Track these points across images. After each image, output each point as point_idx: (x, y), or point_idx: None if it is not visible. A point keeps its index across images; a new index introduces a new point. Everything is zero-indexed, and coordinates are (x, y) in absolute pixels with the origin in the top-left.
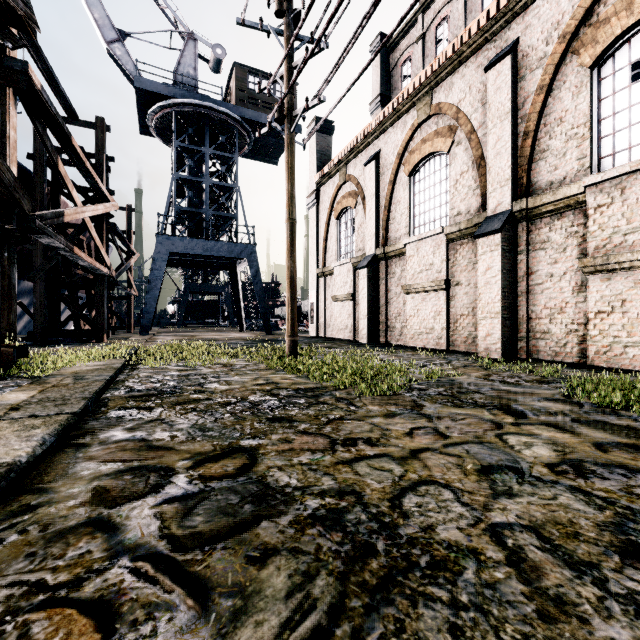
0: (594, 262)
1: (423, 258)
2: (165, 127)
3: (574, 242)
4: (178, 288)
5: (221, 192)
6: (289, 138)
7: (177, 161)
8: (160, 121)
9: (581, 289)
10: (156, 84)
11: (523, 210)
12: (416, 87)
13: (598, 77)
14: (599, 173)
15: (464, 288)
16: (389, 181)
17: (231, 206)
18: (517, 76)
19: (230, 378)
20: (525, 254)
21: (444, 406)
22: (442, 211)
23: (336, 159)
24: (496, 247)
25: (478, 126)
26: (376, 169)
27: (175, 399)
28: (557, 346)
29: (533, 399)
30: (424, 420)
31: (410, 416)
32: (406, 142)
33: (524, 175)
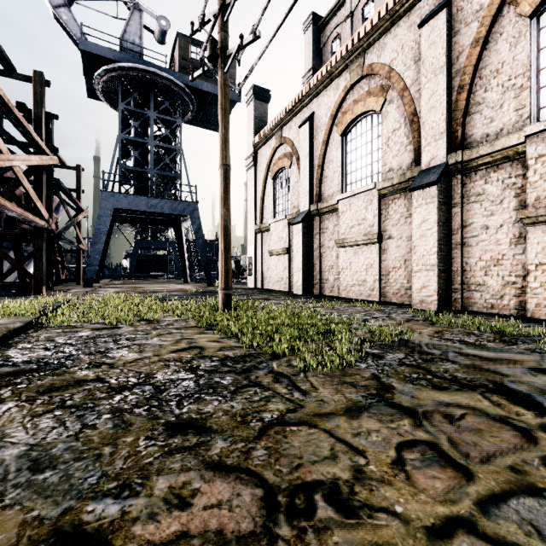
0: (536, 213)
1: (355, 213)
2: (111, 91)
3: (512, 194)
4: (130, 244)
5: (166, 154)
6: (223, 78)
7: (123, 124)
8: (106, 85)
9: (519, 241)
10: (101, 48)
11: (458, 163)
12: (349, 49)
13: (537, 27)
14: (542, 121)
15: (396, 241)
16: (322, 141)
17: (175, 167)
18: (451, 31)
19: (147, 340)
20: (460, 207)
21: (420, 387)
22: (374, 168)
23: (272, 123)
24: (432, 199)
25: (411, 83)
26: (310, 130)
27: (50, 380)
28: (493, 298)
29: (522, 371)
30: (407, 422)
31: (383, 412)
32: (339, 103)
33: (459, 128)
